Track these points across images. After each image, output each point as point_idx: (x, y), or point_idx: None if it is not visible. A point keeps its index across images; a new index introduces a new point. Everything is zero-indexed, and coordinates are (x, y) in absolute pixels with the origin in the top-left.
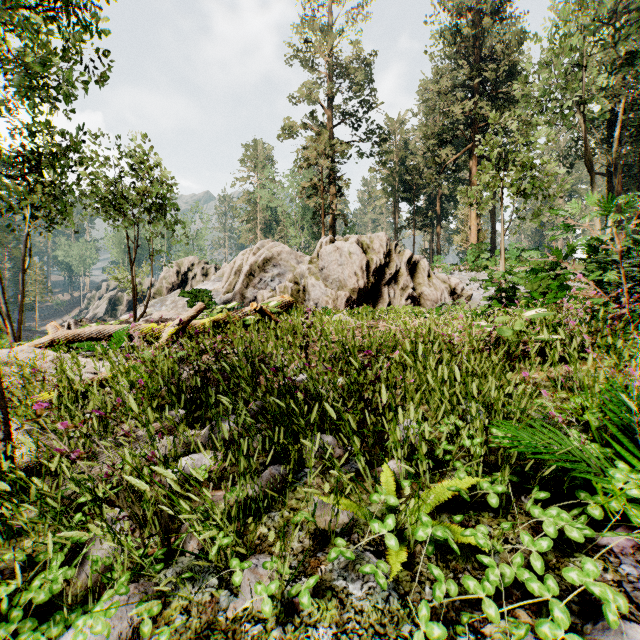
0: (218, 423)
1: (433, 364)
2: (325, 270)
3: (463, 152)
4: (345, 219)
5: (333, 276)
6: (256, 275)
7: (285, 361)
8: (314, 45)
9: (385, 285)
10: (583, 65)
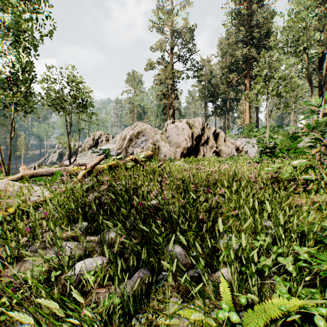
0: (104, 237)
1: (244, 196)
2: (169, 137)
3: (242, 75)
4: (180, 111)
5: (174, 141)
6: (133, 140)
7: (148, 189)
8: (163, 20)
9: (201, 145)
10: (307, 28)
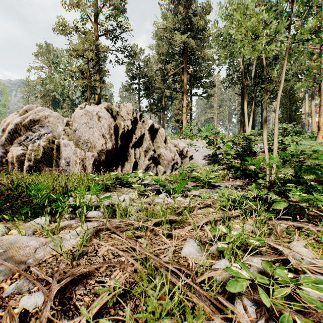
0: None
1: None
2: (77, 131)
3: (179, 69)
4: (106, 99)
5: (84, 137)
6: (22, 133)
7: None
8: None
9: (132, 147)
10: None
